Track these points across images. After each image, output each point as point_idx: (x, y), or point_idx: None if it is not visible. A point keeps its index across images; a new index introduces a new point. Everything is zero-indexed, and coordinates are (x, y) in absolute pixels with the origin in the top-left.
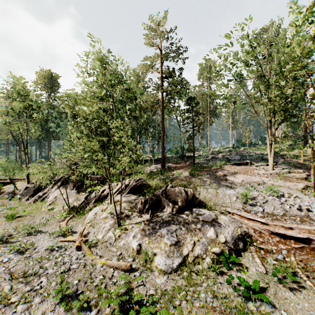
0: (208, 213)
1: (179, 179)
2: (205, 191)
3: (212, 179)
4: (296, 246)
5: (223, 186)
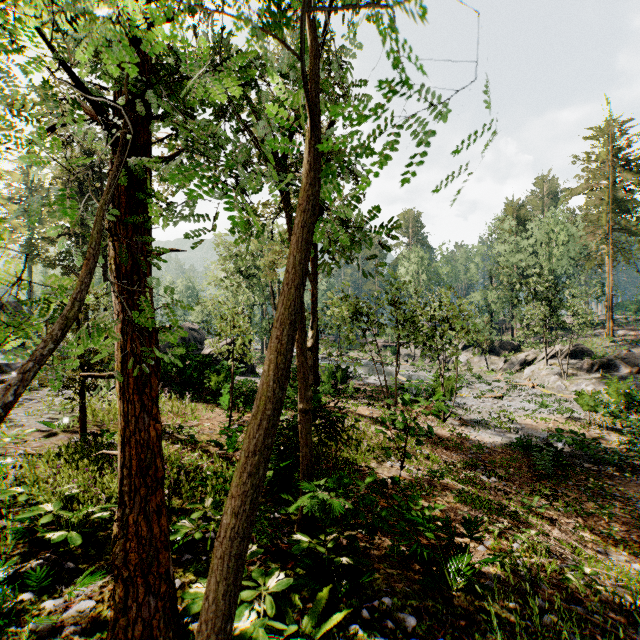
0: None
1: None
2: None
3: None
4: None
5: None
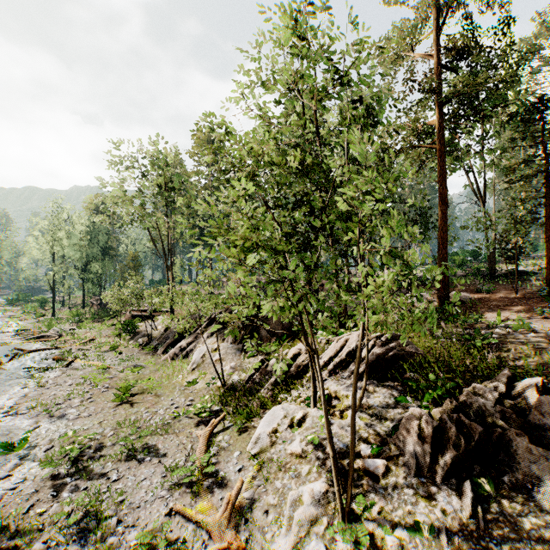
0: None
1: (525, 344)
2: None
3: None
4: None
5: None
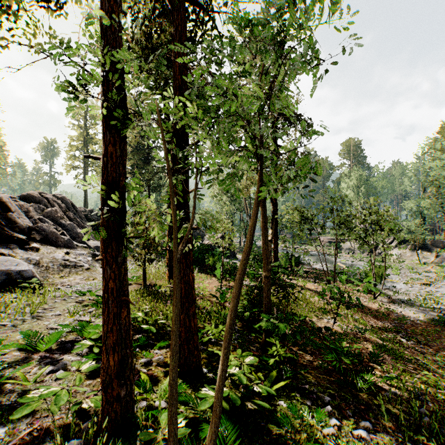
0: None
1: None
2: None
3: None
4: None
5: None
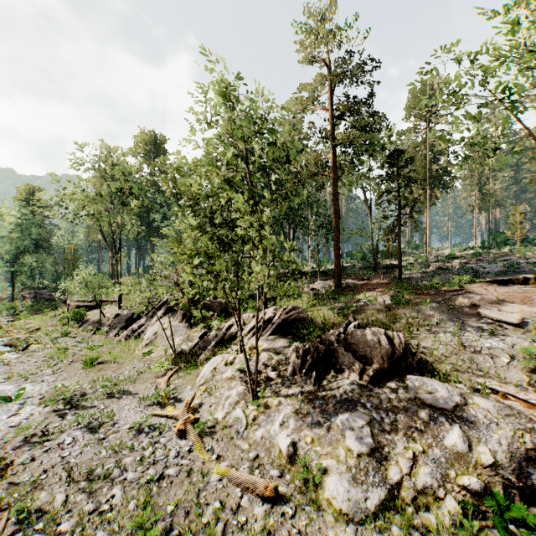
0: (445, 389)
1: (372, 310)
2: (431, 339)
3: (445, 313)
4: None
5: (471, 329)
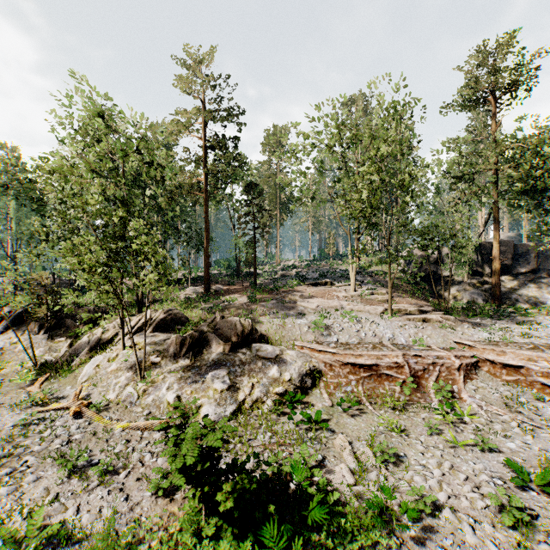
0: (272, 348)
1: (233, 307)
2: (269, 322)
3: (280, 305)
4: (365, 375)
5: (293, 314)
